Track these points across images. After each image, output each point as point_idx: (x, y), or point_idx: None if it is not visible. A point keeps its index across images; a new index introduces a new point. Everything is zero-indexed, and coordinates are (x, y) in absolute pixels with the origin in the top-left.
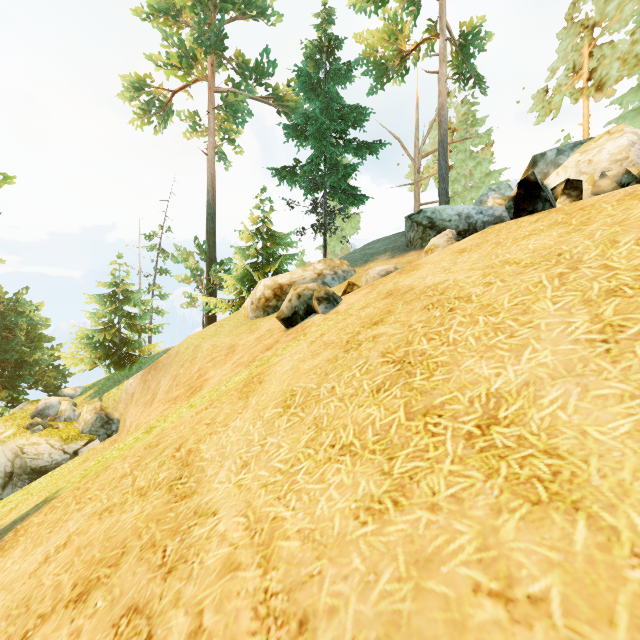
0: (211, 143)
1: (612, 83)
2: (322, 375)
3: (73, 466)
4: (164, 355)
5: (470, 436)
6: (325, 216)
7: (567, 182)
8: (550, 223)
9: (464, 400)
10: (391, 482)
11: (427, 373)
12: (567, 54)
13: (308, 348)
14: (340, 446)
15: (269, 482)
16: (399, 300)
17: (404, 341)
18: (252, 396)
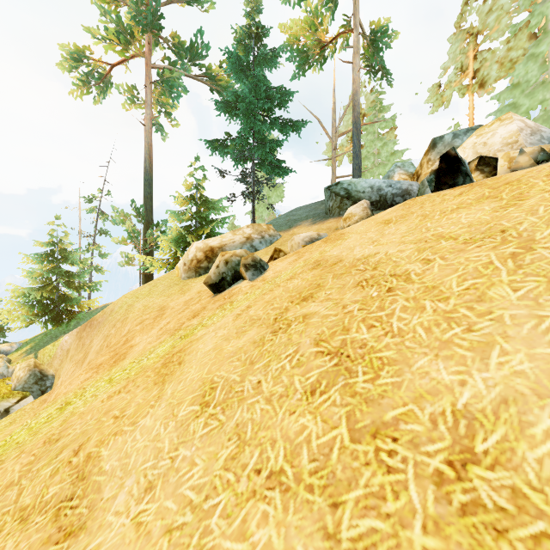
0: (148, 115)
1: (492, 82)
2: (247, 363)
3: None
4: (99, 313)
5: (441, 479)
6: (253, 185)
7: (480, 158)
8: (477, 197)
9: (424, 418)
10: None
11: (371, 373)
12: (456, 56)
13: (233, 323)
14: (267, 473)
15: (175, 525)
16: (328, 272)
17: (340, 326)
18: (168, 382)
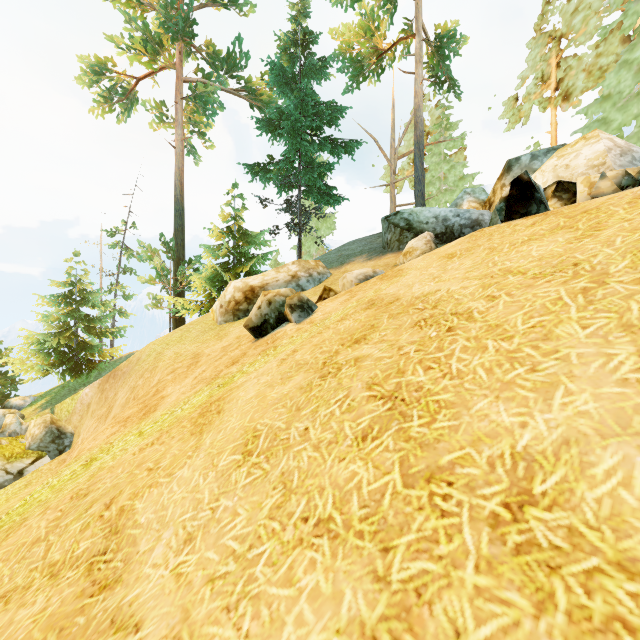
0: (179, 135)
1: (578, 94)
2: (293, 410)
3: (12, 492)
4: (124, 362)
5: (496, 521)
6: (300, 215)
7: (558, 184)
8: (551, 227)
9: (481, 461)
10: (389, 599)
11: (427, 416)
12: (536, 63)
13: (277, 368)
14: (315, 521)
15: (217, 574)
16: (383, 312)
17: (394, 369)
18: (207, 432)
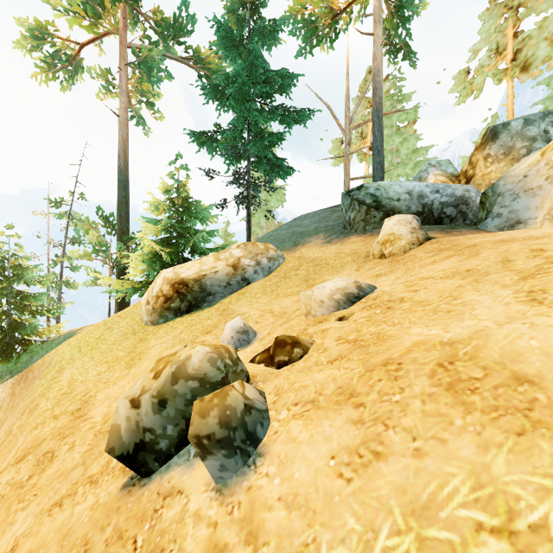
0: (123, 103)
1: (539, 63)
2: None
3: None
4: (39, 360)
5: None
6: (249, 188)
7: None
8: None
9: None
10: None
11: None
12: (490, 35)
13: None
14: None
15: None
16: None
17: None
18: None
